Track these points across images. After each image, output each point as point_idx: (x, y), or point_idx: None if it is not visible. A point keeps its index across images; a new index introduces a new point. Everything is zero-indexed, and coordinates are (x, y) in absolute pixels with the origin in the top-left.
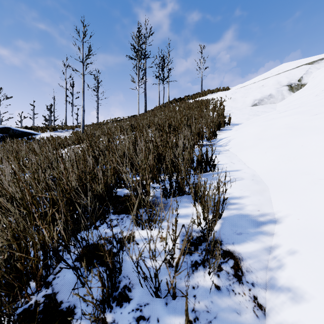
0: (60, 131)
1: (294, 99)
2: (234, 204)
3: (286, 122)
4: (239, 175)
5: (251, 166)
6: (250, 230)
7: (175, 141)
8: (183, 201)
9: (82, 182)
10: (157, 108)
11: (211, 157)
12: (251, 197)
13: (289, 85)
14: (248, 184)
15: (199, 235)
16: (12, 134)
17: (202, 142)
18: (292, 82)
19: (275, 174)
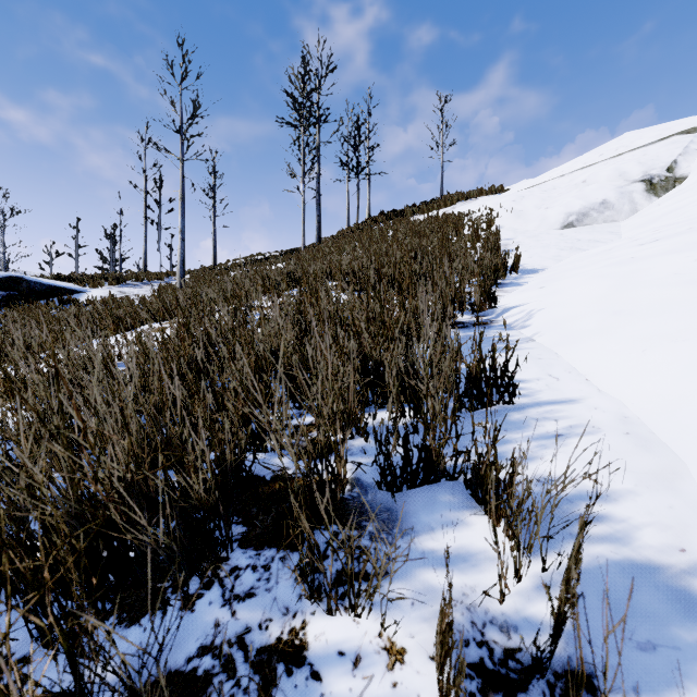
0: (132, 285)
1: (665, 212)
2: (597, 519)
3: (677, 269)
4: (582, 416)
5: (609, 388)
6: (680, 634)
7: (403, 320)
8: (441, 501)
9: (142, 472)
10: (344, 232)
11: (505, 367)
12: (644, 497)
13: (648, 180)
14: (619, 449)
15: (511, 640)
16: (26, 293)
17: (461, 316)
18: (653, 173)
19: (693, 421)
